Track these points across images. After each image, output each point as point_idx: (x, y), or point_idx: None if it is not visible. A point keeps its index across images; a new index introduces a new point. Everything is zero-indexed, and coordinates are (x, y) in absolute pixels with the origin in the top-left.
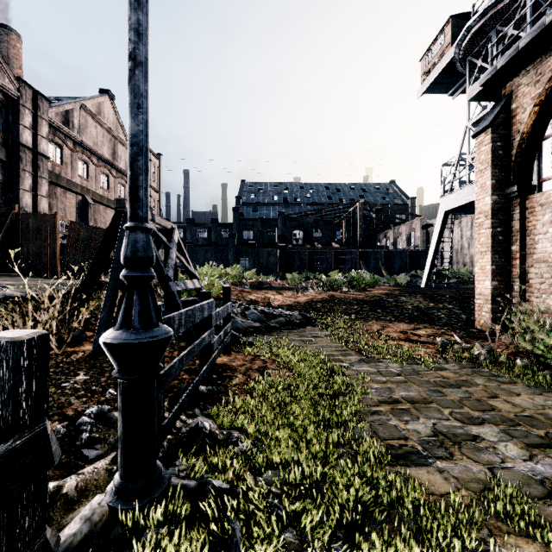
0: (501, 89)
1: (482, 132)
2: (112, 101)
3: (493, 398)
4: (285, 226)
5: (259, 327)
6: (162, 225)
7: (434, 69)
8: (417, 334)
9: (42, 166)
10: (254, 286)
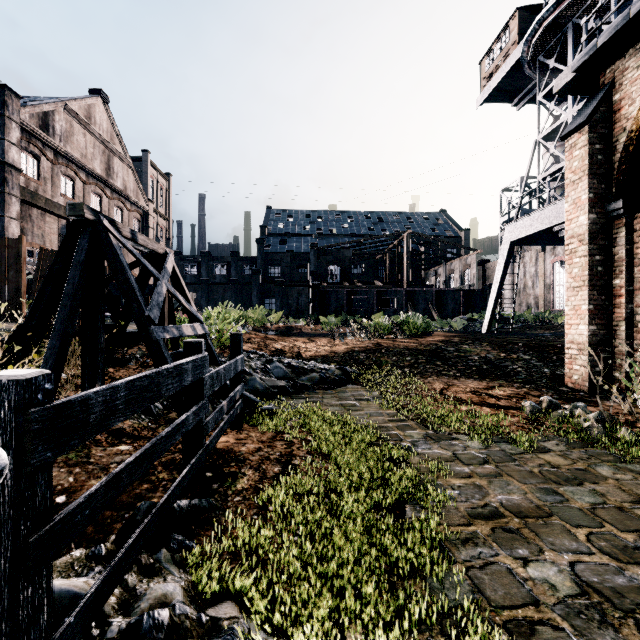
0: (598, 77)
1: (575, 131)
2: (106, 104)
3: (639, 503)
4: (319, 260)
5: (284, 386)
6: (149, 248)
7: (497, 72)
8: (493, 395)
9: (11, 180)
10: (280, 332)
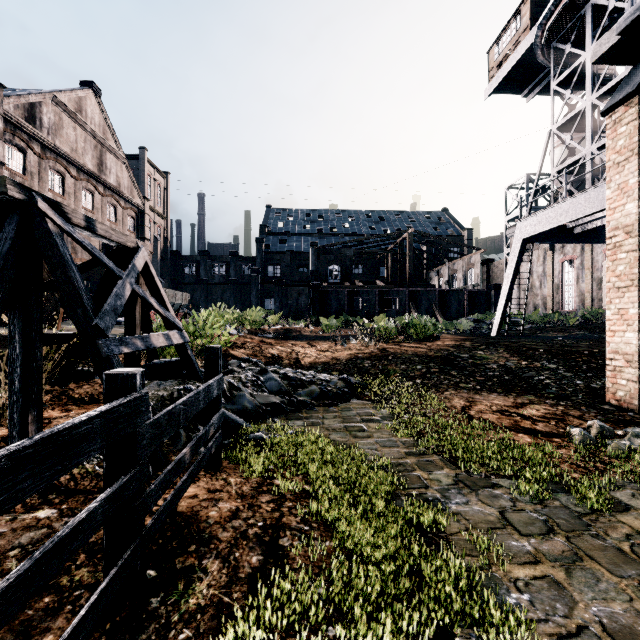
0: None
1: (621, 104)
2: (98, 97)
3: None
4: (320, 260)
5: (278, 404)
6: (114, 240)
7: (507, 60)
8: (526, 415)
9: None
10: (278, 335)
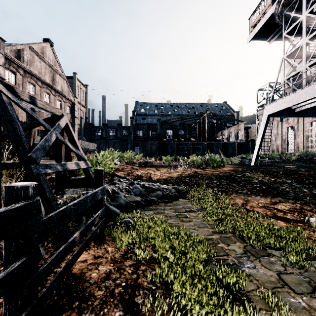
0: None
1: None
2: (52, 46)
3: None
4: (162, 127)
5: (139, 201)
6: (48, 110)
7: (259, 22)
8: (279, 209)
9: None
10: (141, 165)
